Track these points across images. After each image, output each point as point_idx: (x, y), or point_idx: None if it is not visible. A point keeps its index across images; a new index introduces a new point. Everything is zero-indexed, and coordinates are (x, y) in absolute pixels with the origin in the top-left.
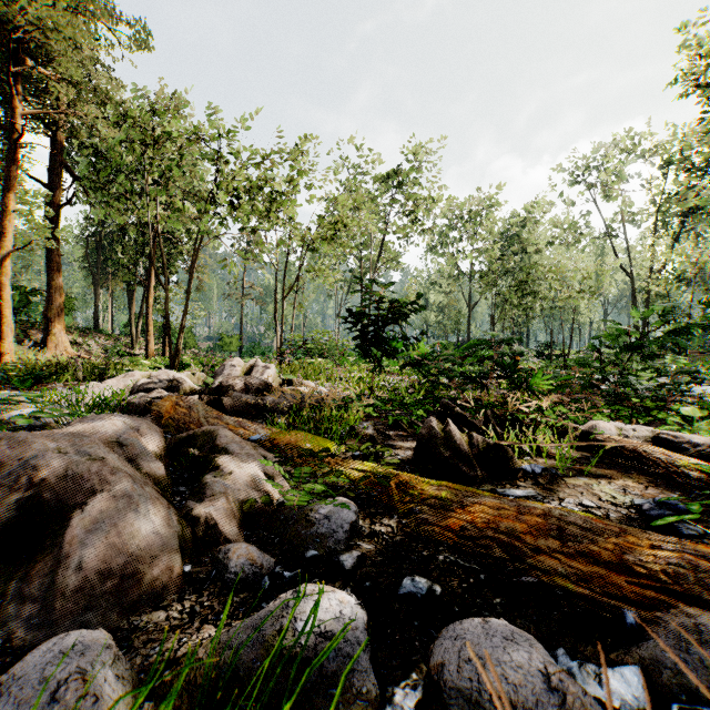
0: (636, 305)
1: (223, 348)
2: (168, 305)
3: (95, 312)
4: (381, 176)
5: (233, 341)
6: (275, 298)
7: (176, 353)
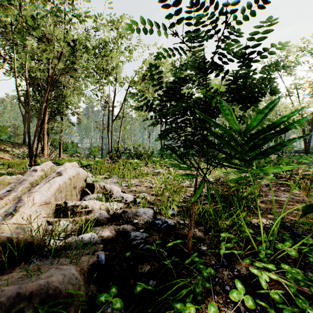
0: (304, 131)
1: (91, 153)
2: (28, 123)
3: (24, 134)
4: (171, 63)
5: (96, 149)
6: (108, 122)
7: (31, 156)
